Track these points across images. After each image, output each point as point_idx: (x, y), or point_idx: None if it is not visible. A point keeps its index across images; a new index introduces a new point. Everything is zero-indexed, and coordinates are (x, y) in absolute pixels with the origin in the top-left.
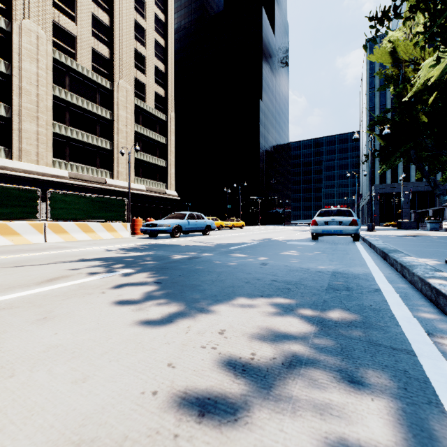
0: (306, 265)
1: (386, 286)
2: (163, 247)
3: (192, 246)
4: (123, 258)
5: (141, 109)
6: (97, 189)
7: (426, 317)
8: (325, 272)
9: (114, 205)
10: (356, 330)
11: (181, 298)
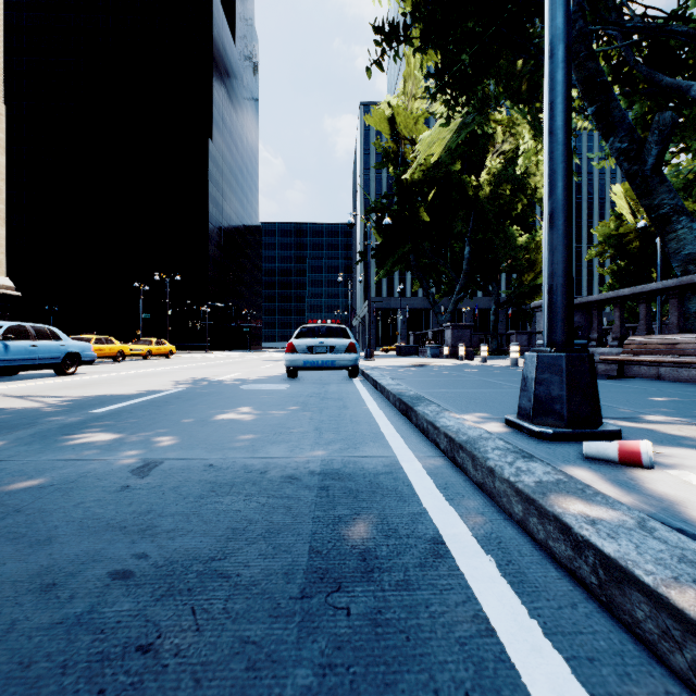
0: (263, 453)
1: (448, 518)
2: None
3: None
4: None
5: None
6: None
7: None
8: (306, 476)
9: None
10: None
11: None
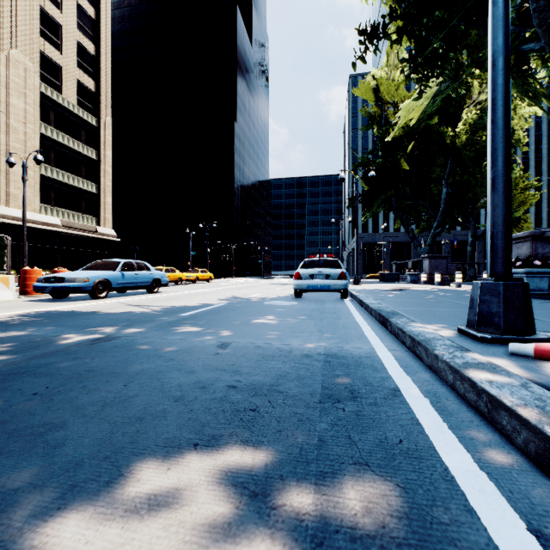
0: (287, 342)
1: (404, 381)
2: (61, 318)
3: (117, 315)
4: None
5: (53, 102)
6: None
7: (497, 463)
8: (315, 355)
9: None
10: None
11: None
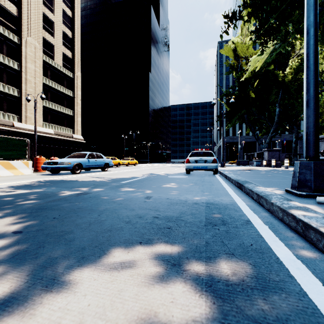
0: (184, 196)
1: (253, 216)
2: (58, 183)
3: (87, 182)
4: (1, 198)
5: (49, 65)
6: (3, 131)
7: (307, 256)
8: (200, 203)
9: (14, 145)
10: (255, 297)
11: (32, 260)
